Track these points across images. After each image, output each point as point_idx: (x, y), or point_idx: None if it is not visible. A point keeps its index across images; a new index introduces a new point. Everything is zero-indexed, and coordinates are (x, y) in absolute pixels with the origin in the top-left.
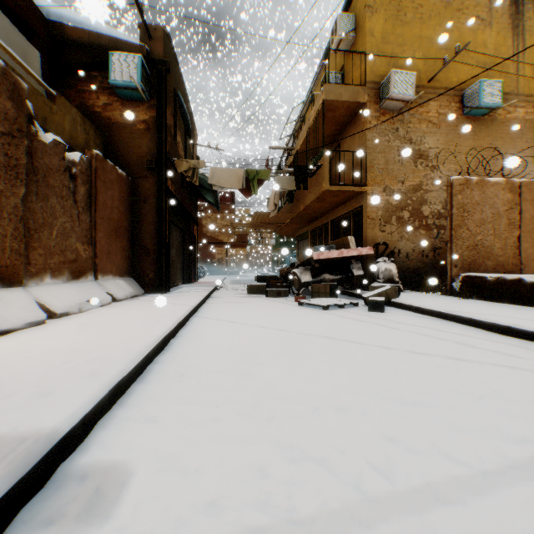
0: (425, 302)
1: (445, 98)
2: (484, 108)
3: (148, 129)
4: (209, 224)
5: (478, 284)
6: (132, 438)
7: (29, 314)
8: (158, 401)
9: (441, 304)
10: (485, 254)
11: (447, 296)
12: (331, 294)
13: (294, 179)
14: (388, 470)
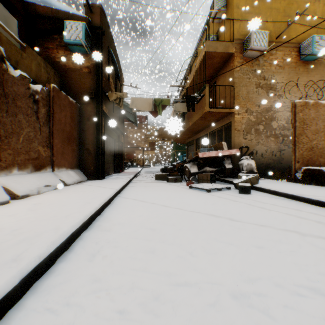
0: (279, 187)
1: (287, 49)
2: (315, 55)
3: (90, 72)
4: (131, 136)
5: (316, 174)
6: None
7: None
8: (70, 285)
9: (291, 188)
10: (318, 153)
11: (292, 182)
12: (211, 181)
13: (185, 105)
14: None
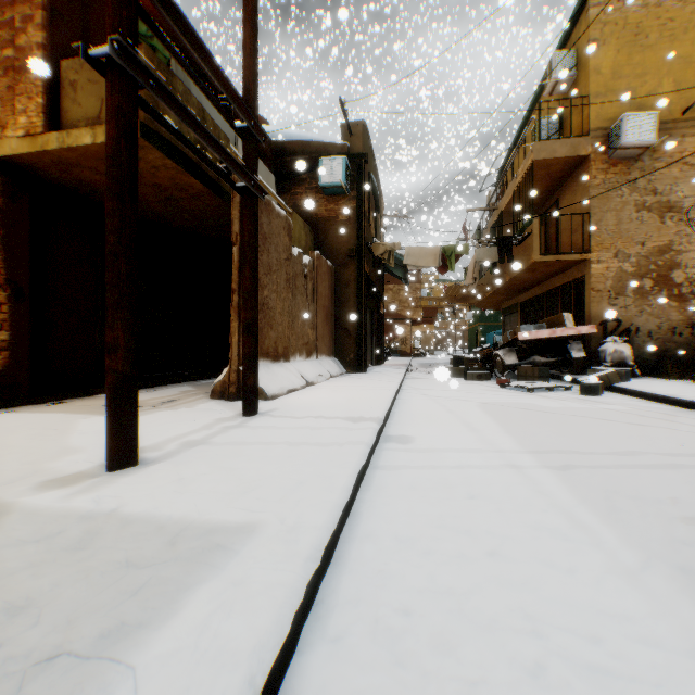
0: (651, 387)
1: None
2: None
3: (349, 219)
4: (390, 298)
5: None
6: (406, 431)
7: (299, 380)
8: (409, 424)
9: (671, 389)
10: None
11: None
12: (540, 378)
13: (496, 250)
14: (539, 448)
